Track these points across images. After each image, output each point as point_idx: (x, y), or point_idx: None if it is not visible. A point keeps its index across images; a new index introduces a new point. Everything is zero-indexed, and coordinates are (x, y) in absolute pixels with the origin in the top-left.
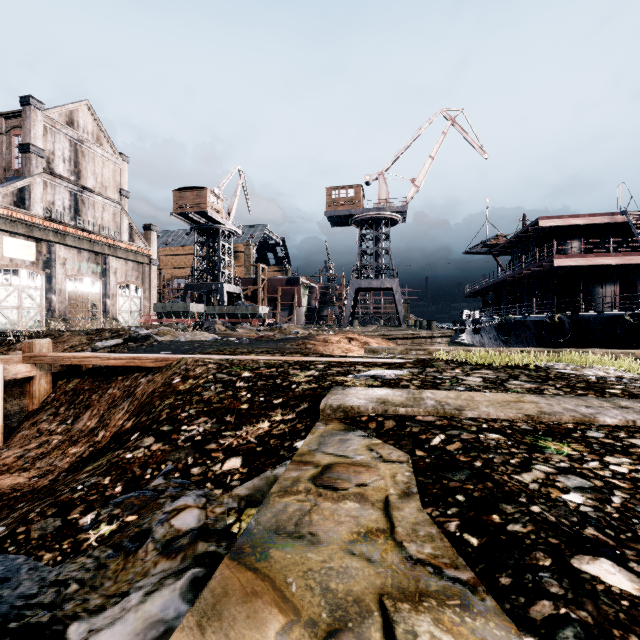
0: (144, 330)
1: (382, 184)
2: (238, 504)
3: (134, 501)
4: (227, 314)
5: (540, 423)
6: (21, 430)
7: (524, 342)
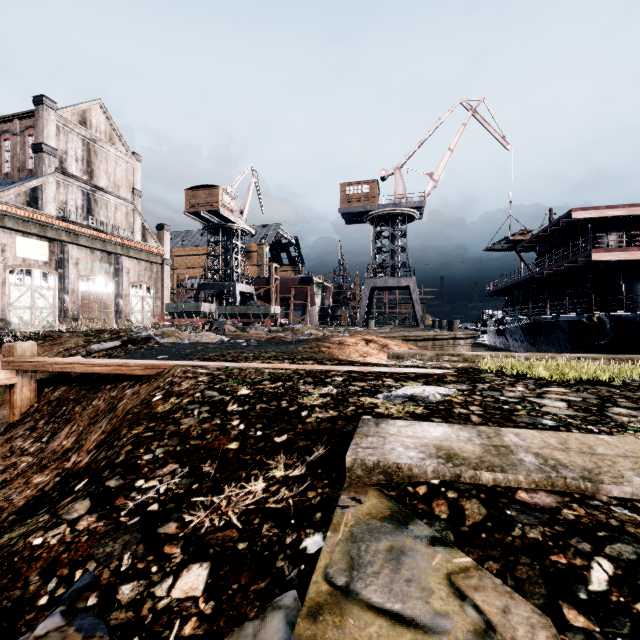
0: (147, 331)
1: (398, 179)
2: None
3: None
4: (239, 314)
5: None
6: None
7: (555, 344)
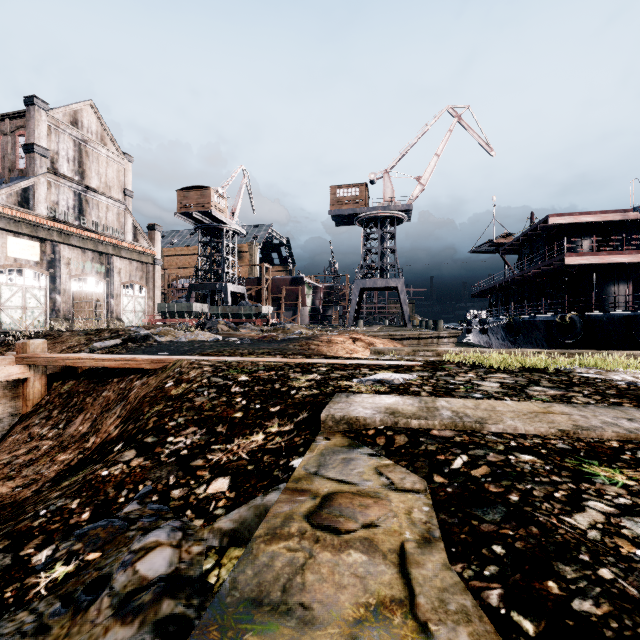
0: (144, 330)
1: (387, 182)
2: (219, 542)
3: (100, 533)
4: (231, 314)
5: (578, 440)
6: (12, 434)
7: (533, 342)
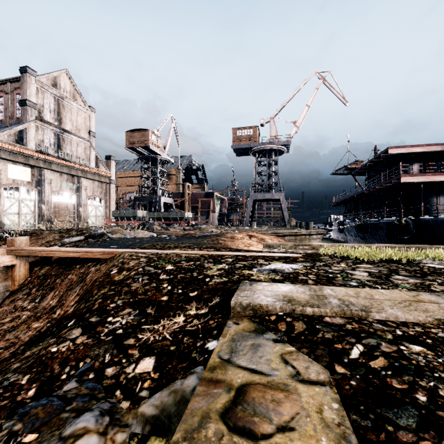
0: (101, 229)
1: (272, 125)
2: (142, 429)
3: (39, 413)
4: (163, 218)
5: None
6: (2, 306)
7: (377, 238)
